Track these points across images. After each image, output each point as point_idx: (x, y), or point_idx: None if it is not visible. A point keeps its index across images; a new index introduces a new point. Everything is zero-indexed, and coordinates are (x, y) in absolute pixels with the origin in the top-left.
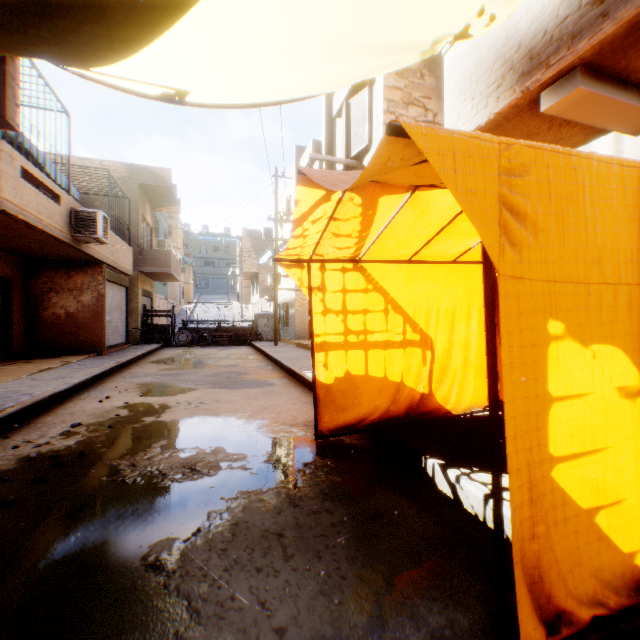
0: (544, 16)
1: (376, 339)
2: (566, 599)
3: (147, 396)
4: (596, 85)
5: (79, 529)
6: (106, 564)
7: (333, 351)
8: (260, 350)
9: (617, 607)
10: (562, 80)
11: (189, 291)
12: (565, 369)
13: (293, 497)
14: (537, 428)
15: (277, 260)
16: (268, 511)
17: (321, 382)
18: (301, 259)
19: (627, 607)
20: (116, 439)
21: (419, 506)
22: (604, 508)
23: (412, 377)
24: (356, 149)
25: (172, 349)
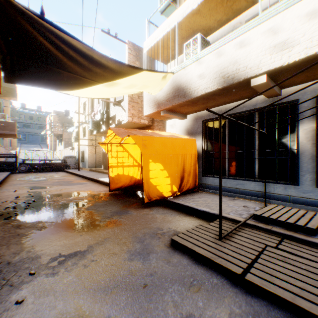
0: (160, 97)
1: (126, 164)
2: (151, 196)
3: (34, 189)
4: (170, 113)
5: (55, 209)
6: (69, 211)
7: (114, 168)
8: (72, 173)
9: (159, 199)
10: (164, 111)
11: (15, 142)
12: (152, 166)
13: (106, 201)
14: (148, 174)
15: (99, 143)
16: (101, 203)
17: (111, 176)
18: (105, 143)
19: (161, 199)
20: (40, 198)
21: (135, 199)
22: (158, 185)
23: (135, 175)
24: (118, 99)
25: (19, 174)
